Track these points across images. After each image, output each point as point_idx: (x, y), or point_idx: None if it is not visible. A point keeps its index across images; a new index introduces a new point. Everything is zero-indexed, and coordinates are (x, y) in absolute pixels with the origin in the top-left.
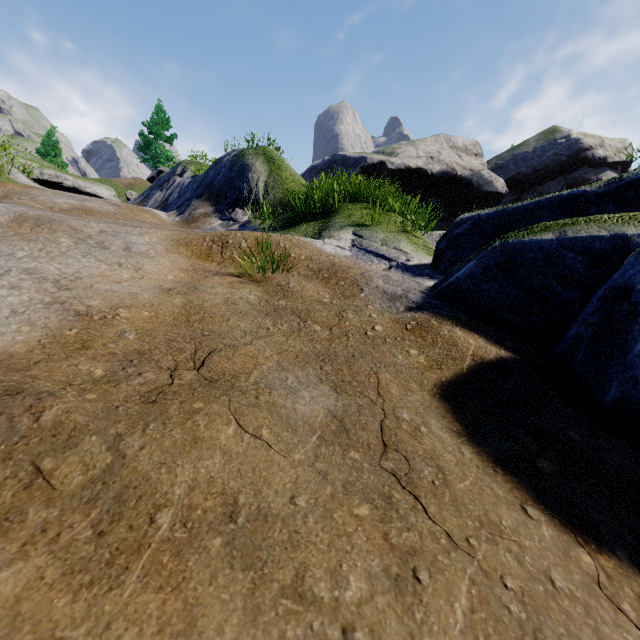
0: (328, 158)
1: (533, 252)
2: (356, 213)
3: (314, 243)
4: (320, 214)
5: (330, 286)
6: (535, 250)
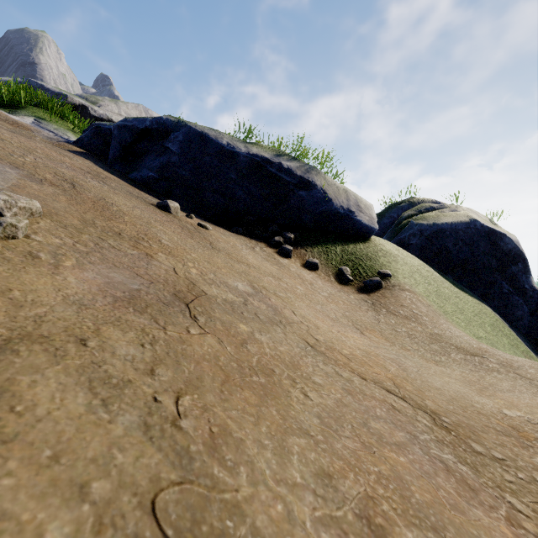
0: (21, 80)
1: (108, 131)
2: (39, 113)
3: (2, 111)
4: (8, 106)
5: (14, 126)
6: (108, 130)
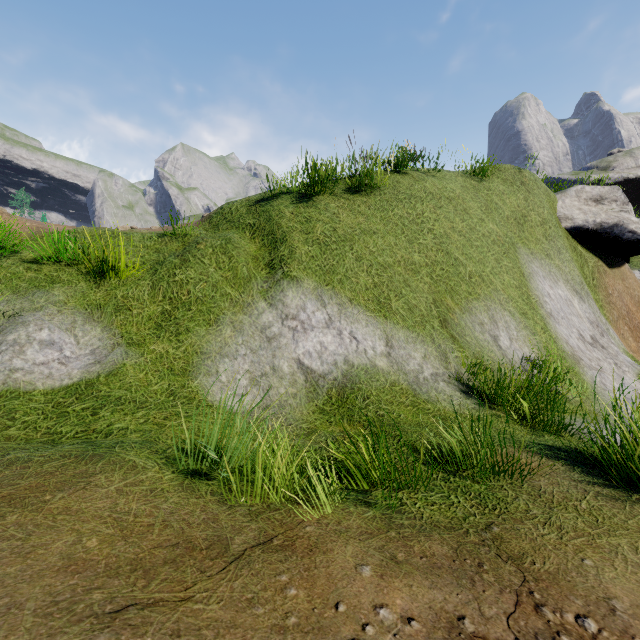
0: None
1: None
2: (633, 260)
3: None
4: None
5: None
6: None
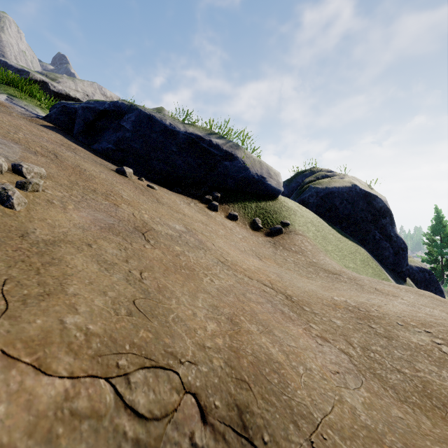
0: None
1: (72, 109)
2: (10, 91)
3: None
4: None
5: None
6: (73, 109)
